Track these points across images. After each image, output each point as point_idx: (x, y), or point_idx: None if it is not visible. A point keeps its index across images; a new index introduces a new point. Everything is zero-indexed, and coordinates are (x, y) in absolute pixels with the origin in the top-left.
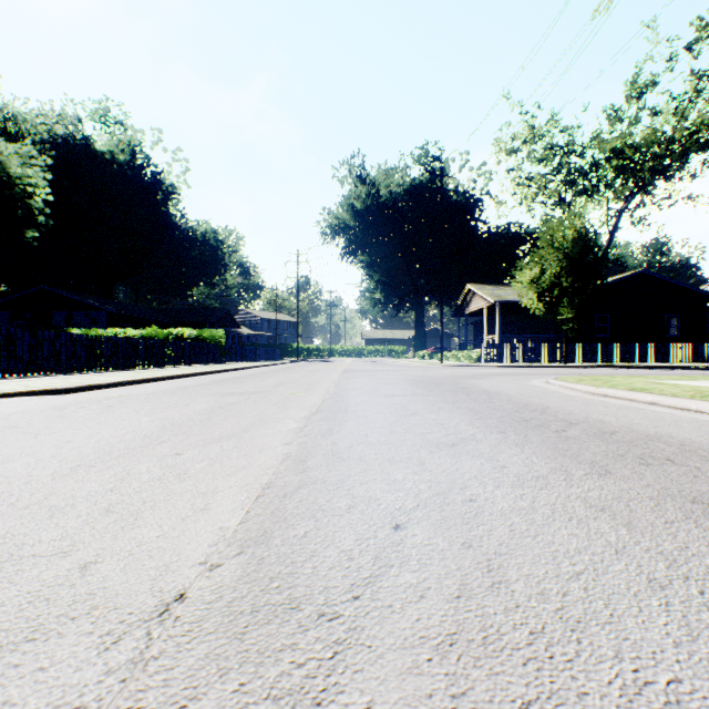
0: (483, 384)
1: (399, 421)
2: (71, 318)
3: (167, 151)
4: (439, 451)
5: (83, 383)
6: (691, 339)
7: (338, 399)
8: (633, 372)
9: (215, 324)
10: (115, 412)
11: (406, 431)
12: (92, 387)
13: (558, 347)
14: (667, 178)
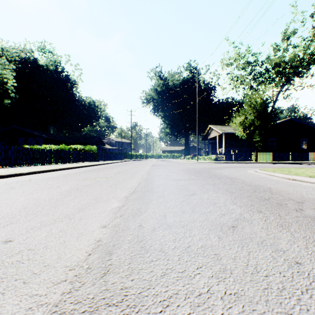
0: (224, 173)
1: (185, 200)
2: (26, 140)
3: (72, 65)
4: (226, 236)
5: (12, 172)
6: (313, 150)
7: (147, 182)
8: (292, 166)
9: (93, 143)
10: (9, 193)
11: (192, 210)
12: (17, 174)
13: (252, 154)
14: (300, 77)
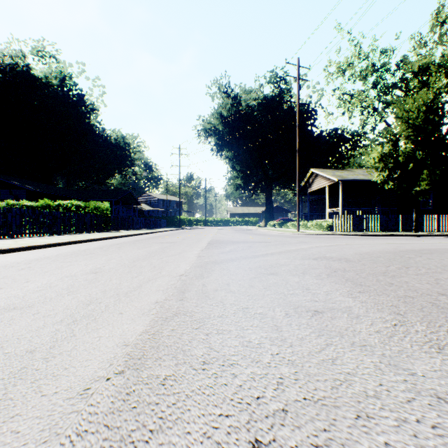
0: None
1: None
2: None
3: (89, 79)
4: None
5: None
6: None
7: None
8: None
9: (119, 201)
10: None
11: None
12: None
13: (400, 217)
14: None
